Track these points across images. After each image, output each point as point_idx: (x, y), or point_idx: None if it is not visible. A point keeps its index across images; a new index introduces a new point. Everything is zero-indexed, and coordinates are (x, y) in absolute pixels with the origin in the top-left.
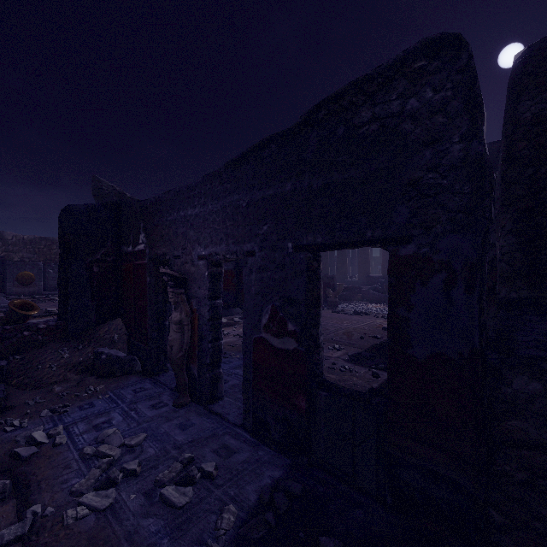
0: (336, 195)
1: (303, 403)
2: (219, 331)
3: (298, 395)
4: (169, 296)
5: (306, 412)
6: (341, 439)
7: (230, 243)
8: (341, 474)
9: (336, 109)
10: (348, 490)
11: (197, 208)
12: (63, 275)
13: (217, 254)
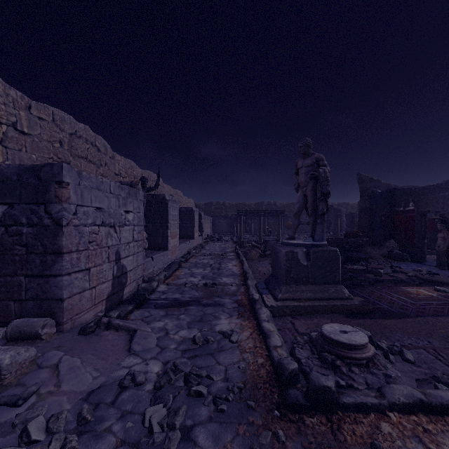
0: None
1: None
2: None
3: None
4: (438, 227)
5: None
6: None
7: None
8: None
9: None
10: None
11: None
12: (371, 221)
13: None
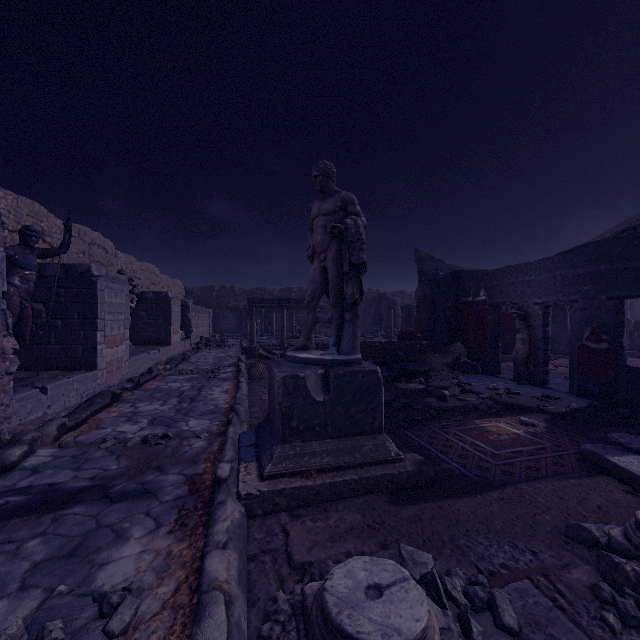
0: (633, 273)
1: (612, 374)
2: (547, 345)
3: (609, 370)
4: (516, 325)
5: (614, 378)
6: (636, 388)
7: (559, 295)
8: (636, 405)
9: (633, 233)
10: (639, 410)
11: (533, 277)
12: (432, 316)
13: (549, 302)
